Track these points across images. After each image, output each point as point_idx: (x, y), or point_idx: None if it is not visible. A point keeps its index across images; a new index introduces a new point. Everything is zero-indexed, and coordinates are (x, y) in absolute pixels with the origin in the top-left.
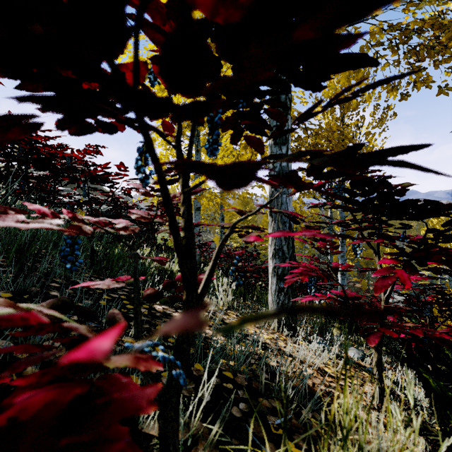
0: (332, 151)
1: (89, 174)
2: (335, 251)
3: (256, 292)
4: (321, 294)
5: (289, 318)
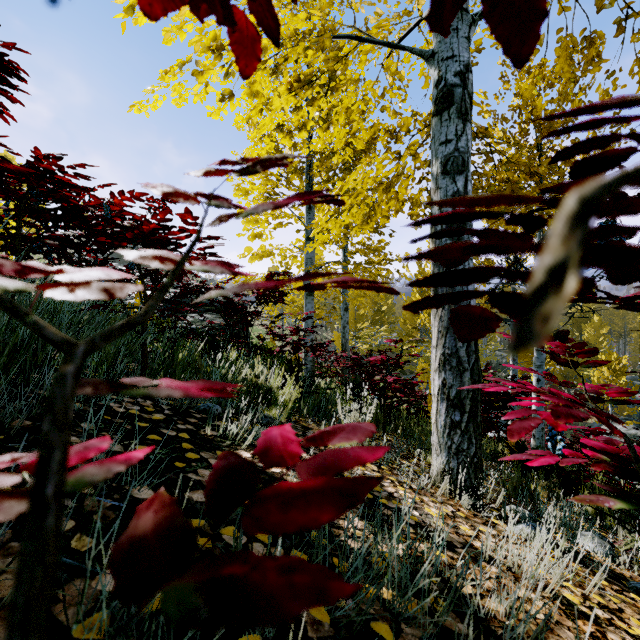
0: (536, 190)
1: (140, 233)
2: (591, 361)
3: (402, 421)
4: (571, 451)
5: (470, 476)
